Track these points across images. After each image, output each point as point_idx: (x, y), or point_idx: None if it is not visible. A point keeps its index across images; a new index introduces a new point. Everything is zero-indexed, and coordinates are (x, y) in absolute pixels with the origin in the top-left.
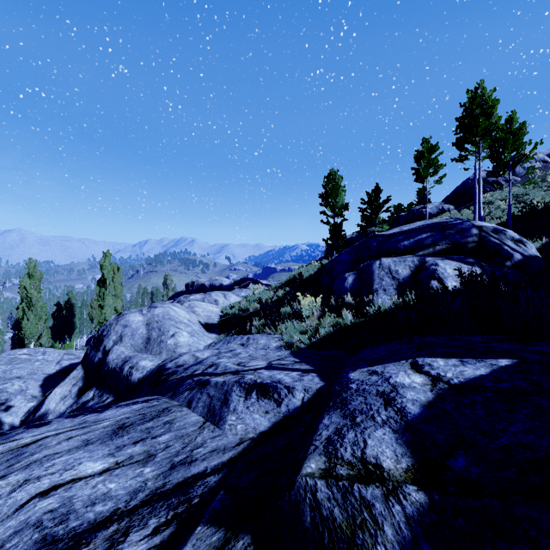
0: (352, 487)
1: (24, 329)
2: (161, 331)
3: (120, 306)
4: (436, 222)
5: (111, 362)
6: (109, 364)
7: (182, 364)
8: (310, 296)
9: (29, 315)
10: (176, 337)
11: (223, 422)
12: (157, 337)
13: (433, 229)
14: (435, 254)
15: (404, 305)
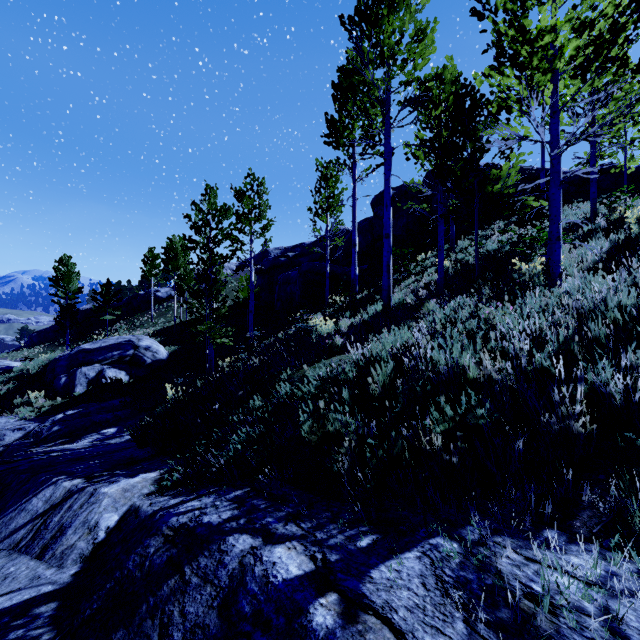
0: (42, 427)
1: None
2: None
3: None
4: (119, 343)
5: None
6: None
7: None
8: (37, 389)
9: None
10: None
11: (6, 439)
12: None
13: (114, 350)
14: (111, 364)
15: (86, 392)
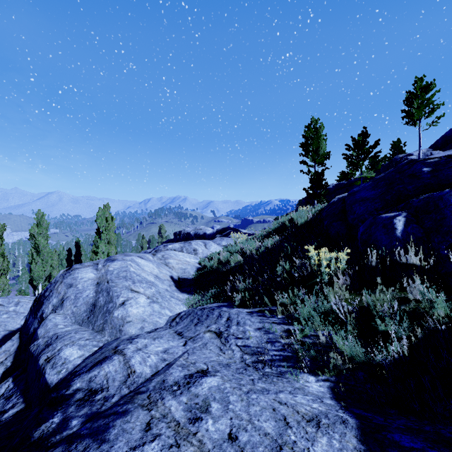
0: None
1: (32, 272)
2: (110, 295)
3: (114, 252)
4: None
5: (36, 340)
6: (31, 345)
7: (97, 389)
8: (319, 249)
9: (37, 260)
10: (126, 306)
11: None
12: (104, 304)
13: None
14: None
15: None
